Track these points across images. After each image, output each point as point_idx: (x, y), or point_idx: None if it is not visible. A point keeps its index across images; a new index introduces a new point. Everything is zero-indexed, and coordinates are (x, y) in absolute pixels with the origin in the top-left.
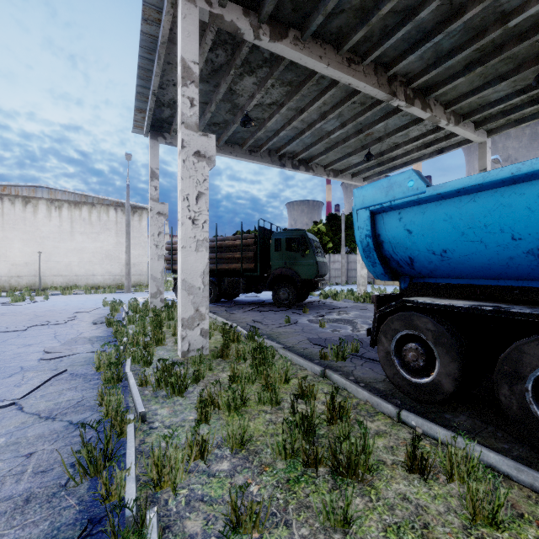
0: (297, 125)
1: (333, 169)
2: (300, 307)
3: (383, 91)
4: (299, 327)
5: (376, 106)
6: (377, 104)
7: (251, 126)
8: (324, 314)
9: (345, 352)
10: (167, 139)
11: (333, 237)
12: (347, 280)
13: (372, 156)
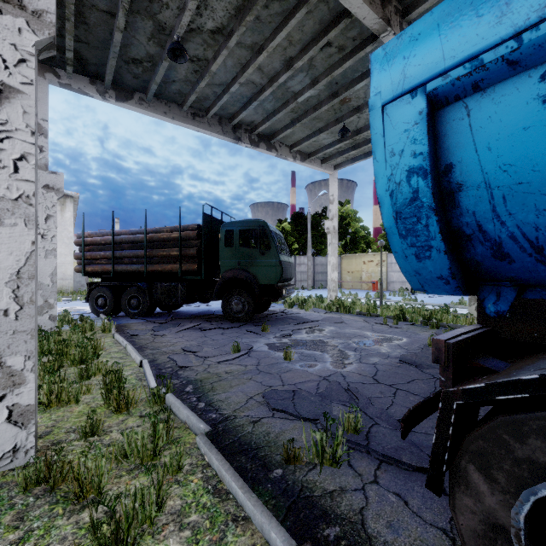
0: (255, 79)
1: (301, 151)
2: (258, 322)
3: (375, 12)
4: (253, 359)
5: (360, 51)
6: (361, 49)
7: (185, 61)
8: (290, 333)
9: (339, 448)
10: (61, 78)
11: (298, 237)
12: (313, 284)
13: (348, 131)
